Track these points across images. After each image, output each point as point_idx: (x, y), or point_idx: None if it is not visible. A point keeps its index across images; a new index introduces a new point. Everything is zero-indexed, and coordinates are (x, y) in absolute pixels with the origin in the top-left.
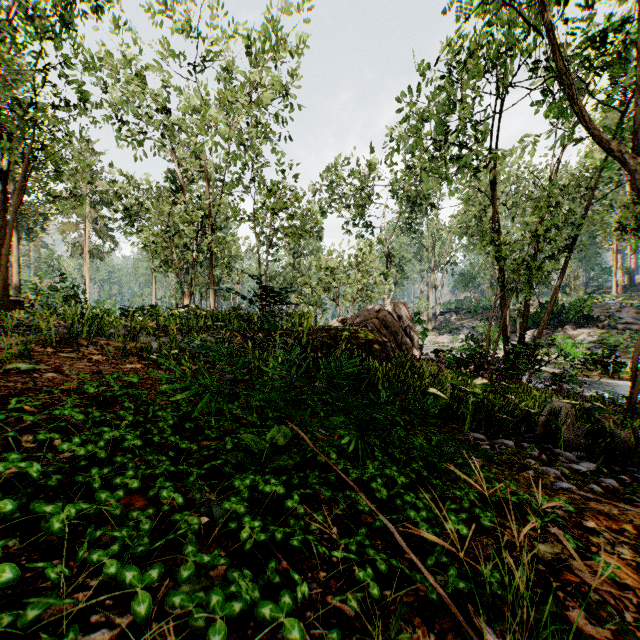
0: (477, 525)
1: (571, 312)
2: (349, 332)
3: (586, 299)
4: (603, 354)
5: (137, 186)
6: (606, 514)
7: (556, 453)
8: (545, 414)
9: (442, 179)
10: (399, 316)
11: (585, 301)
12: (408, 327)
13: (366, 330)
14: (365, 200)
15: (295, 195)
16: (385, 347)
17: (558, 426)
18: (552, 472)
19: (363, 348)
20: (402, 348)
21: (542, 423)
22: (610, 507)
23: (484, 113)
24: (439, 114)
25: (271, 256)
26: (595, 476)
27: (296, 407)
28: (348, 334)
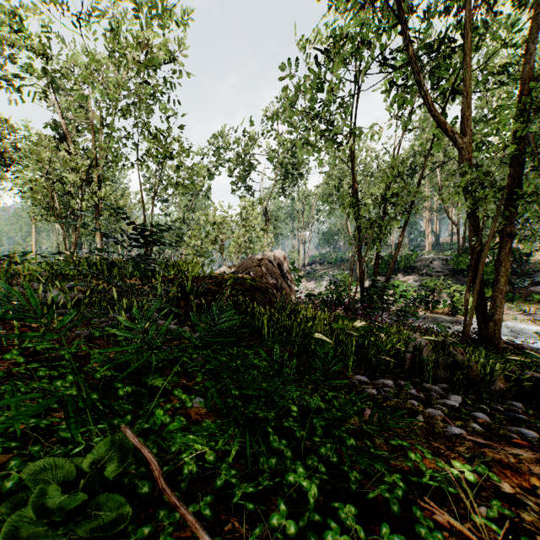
0: (409, 533)
1: (402, 263)
2: (234, 279)
3: (412, 254)
4: (425, 295)
5: (12, 130)
6: (508, 466)
7: (427, 388)
8: (410, 350)
9: (314, 148)
10: (278, 265)
11: (411, 255)
12: (286, 274)
13: (250, 277)
14: (248, 165)
15: (181, 146)
16: (267, 292)
17: (426, 362)
18: (437, 414)
19: (247, 294)
20: (281, 293)
21: (409, 359)
22: (505, 454)
23: (349, 92)
24: (312, 89)
25: (162, 211)
26: (468, 411)
27: (171, 366)
28: (233, 281)
